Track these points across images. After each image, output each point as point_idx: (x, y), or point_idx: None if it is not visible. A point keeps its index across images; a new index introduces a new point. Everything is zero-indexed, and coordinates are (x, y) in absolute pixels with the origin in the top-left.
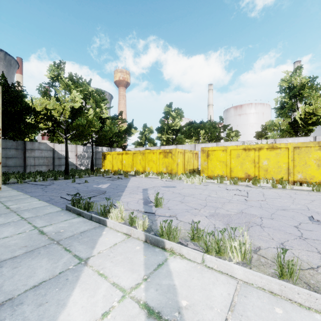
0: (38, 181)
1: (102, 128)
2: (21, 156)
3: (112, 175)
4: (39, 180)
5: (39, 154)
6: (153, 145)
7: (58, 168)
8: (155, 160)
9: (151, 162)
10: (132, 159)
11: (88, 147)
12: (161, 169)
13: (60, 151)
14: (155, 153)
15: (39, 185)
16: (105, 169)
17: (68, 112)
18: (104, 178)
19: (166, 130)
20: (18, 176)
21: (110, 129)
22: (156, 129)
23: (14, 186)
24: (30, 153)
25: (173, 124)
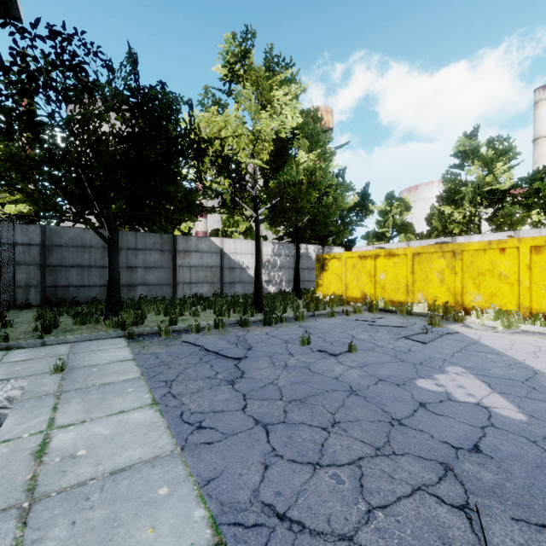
0: (206, 331)
1: (322, 198)
2: (169, 264)
3: (371, 314)
4: (208, 328)
5: (198, 261)
6: (414, 237)
7: (230, 289)
8: (509, 273)
9: (489, 277)
10: (411, 270)
11: (281, 245)
12: (541, 303)
13: (233, 254)
14: (512, 251)
15: (214, 356)
16: (331, 295)
17: (269, 143)
18: (373, 328)
19: (467, 195)
20: (162, 308)
21: (334, 200)
22: (438, 196)
23: (150, 352)
24: (184, 259)
25: (488, 179)
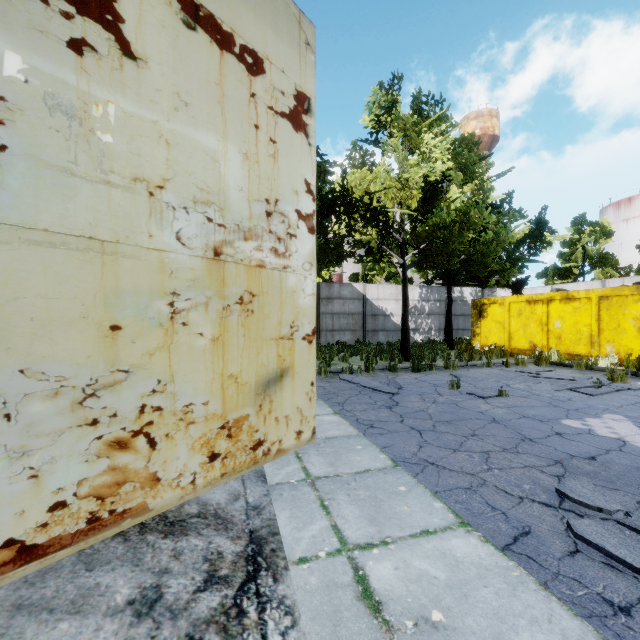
0: (358, 373)
1: (479, 235)
2: None
3: (537, 367)
4: (360, 371)
5: (340, 308)
6: (616, 273)
7: (373, 337)
8: None
9: None
10: (596, 317)
11: (430, 288)
12: None
13: (375, 300)
14: None
15: (370, 391)
16: (490, 345)
17: (417, 191)
18: (534, 380)
19: None
20: None
21: (495, 235)
22: None
23: (317, 385)
24: (326, 306)
25: None
